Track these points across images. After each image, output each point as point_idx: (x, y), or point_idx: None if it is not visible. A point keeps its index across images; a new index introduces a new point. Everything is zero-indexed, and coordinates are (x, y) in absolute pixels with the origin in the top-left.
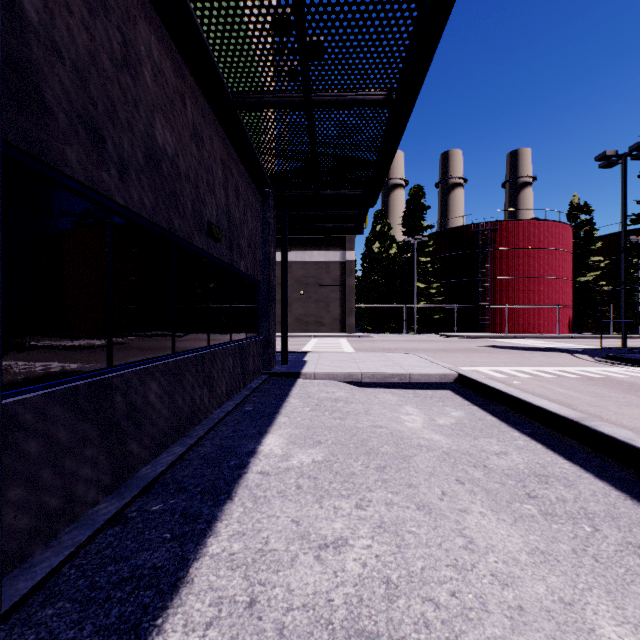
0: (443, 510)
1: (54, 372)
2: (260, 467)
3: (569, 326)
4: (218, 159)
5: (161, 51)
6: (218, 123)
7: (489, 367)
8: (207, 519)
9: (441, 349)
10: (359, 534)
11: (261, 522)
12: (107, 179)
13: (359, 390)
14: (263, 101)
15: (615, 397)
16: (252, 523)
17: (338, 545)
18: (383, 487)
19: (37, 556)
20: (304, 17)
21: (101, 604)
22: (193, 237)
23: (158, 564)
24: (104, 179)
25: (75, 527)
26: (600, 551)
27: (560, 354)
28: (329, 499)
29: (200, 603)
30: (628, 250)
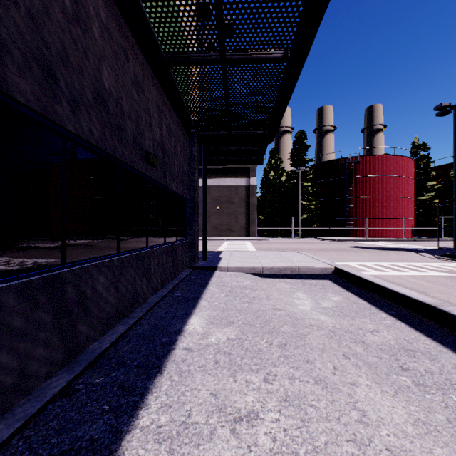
0: (337, 384)
1: (11, 269)
2: (185, 344)
3: (412, 232)
4: (154, 104)
5: (107, 13)
6: (154, 77)
7: (357, 262)
8: (140, 391)
9: (319, 249)
10: (268, 407)
11: (185, 395)
12: (59, 110)
13: (261, 280)
14: (189, 59)
15: None
16: (177, 396)
17: (250, 418)
18: (285, 362)
19: None
20: None
21: None
22: (134, 162)
23: (95, 436)
24: (57, 110)
25: (28, 399)
26: None
27: (408, 253)
28: (241, 373)
29: None
30: None
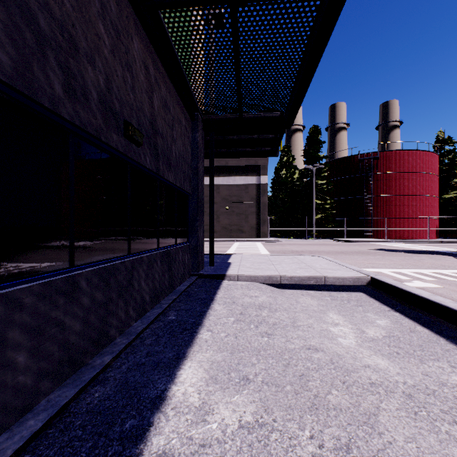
0: None
1: None
2: (164, 438)
3: (436, 233)
4: (139, 61)
5: None
6: (139, 24)
7: (390, 269)
8: None
9: (339, 252)
10: None
11: None
12: None
13: (279, 292)
14: None
15: None
16: None
17: None
18: None
19: None
20: None
21: None
22: (101, 132)
23: None
24: None
25: None
26: None
27: (444, 257)
28: None
29: None
30: None
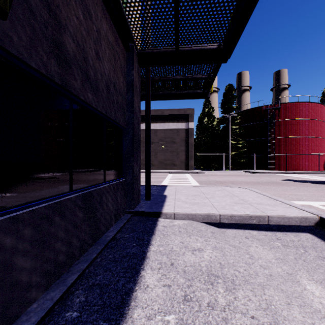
0: None
1: None
2: None
3: (324, 166)
4: None
5: None
6: None
7: (317, 202)
8: None
9: (256, 182)
10: None
11: None
12: None
13: (220, 234)
14: None
15: None
16: None
17: None
18: None
19: None
20: None
21: None
22: None
23: None
24: None
25: None
26: None
27: None
28: None
29: None
30: None
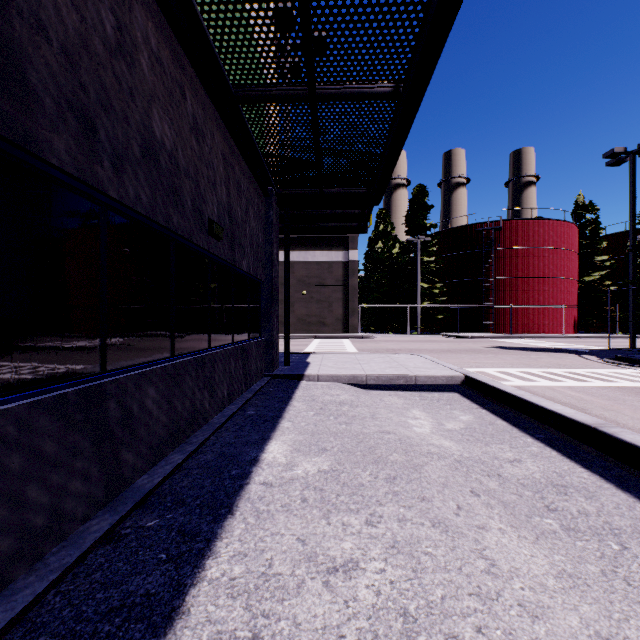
0: (460, 527)
1: (41, 379)
2: (263, 477)
3: (574, 326)
4: (219, 155)
5: (159, 39)
6: (219, 117)
7: (496, 368)
8: (206, 537)
9: (445, 350)
10: (371, 555)
11: (264, 541)
12: (100, 171)
13: (364, 392)
14: (266, 94)
15: (629, 400)
16: (254, 542)
17: (348, 569)
18: (394, 500)
19: (19, 581)
20: (309, 3)
21: (86, 639)
22: (193, 235)
23: (151, 591)
24: (96, 171)
25: (63, 546)
26: (631, 573)
27: (567, 355)
28: (337, 514)
29: (196, 639)
30: (637, 249)
